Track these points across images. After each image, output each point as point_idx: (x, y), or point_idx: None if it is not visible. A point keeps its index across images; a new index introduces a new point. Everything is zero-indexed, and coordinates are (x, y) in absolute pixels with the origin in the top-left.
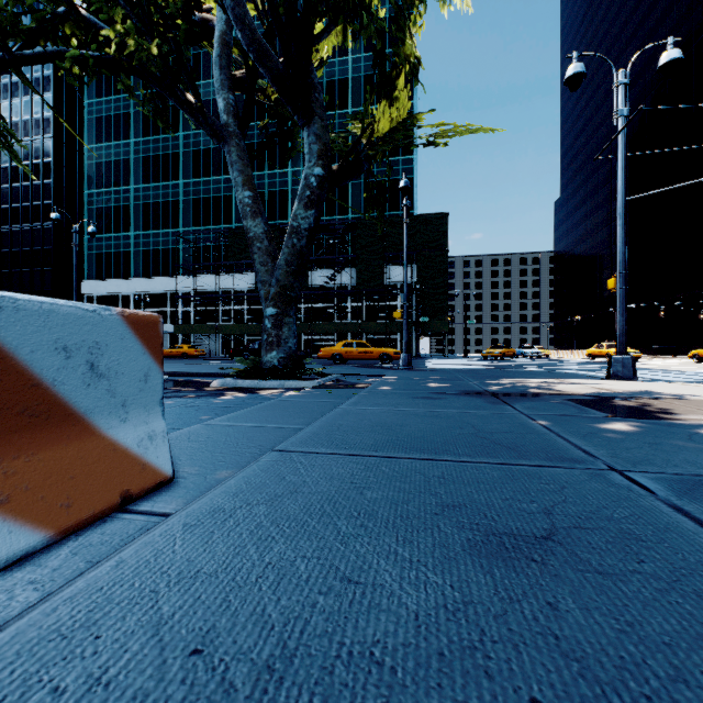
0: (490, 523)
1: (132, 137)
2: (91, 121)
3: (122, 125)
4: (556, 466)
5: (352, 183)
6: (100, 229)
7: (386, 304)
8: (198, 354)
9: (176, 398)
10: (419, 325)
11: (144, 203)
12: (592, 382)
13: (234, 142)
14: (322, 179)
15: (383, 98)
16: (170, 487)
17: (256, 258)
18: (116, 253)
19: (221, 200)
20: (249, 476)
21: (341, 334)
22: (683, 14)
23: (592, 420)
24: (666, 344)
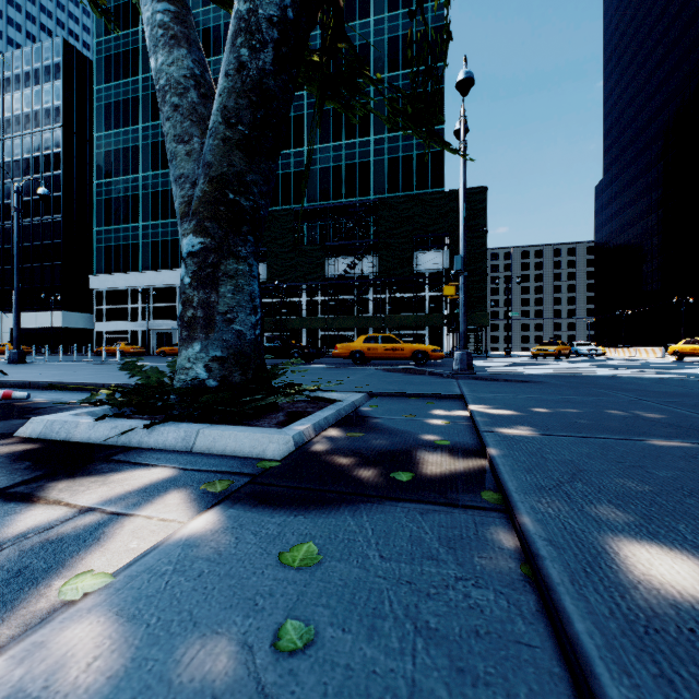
0: None
1: (140, 123)
2: (100, 108)
3: (131, 110)
4: None
5: (374, 160)
6: (109, 220)
7: (413, 295)
8: None
9: None
10: (453, 318)
11: (153, 192)
12: None
13: None
14: None
15: None
16: None
17: (168, 129)
18: (125, 245)
19: None
20: None
21: (361, 329)
22: None
23: None
24: None
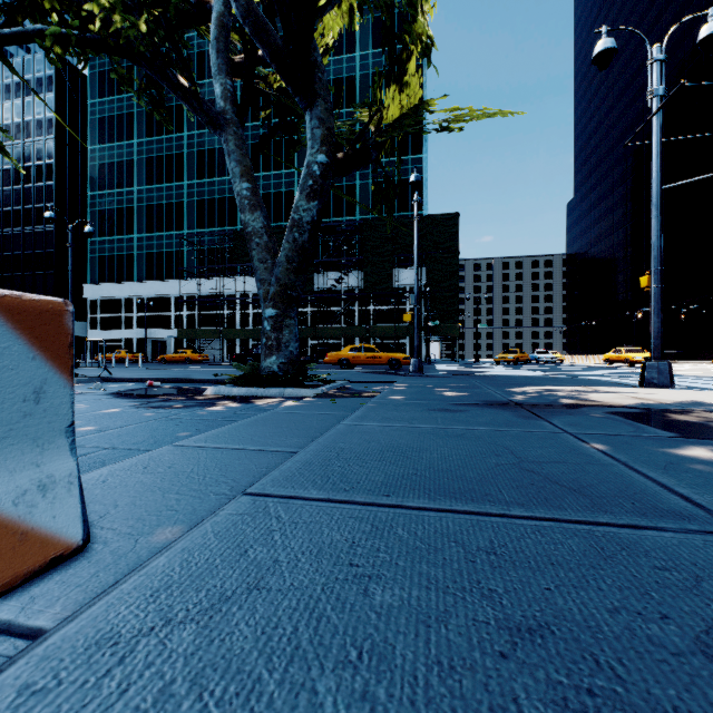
0: (615, 689)
1: (135, 138)
2: (94, 121)
3: (125, 126)
4: (658, 527)
5: (359, 184)
6: (103, 231)
7: (394, 308)
8: (201, 359)
9: (159, 408)
10: (429, 329)
11: (147, 205)
12: (627, 391)
13: (232, 130)
14: (326, 167)
15: (393, 82)
16: (74, 562)
17: (254, 255)
18: (120, 256)
19: (226, 201)
20: (193, 547)
21: (348, 338)
22: (703, 7)
23: (659, 442)
24: (684, 349)
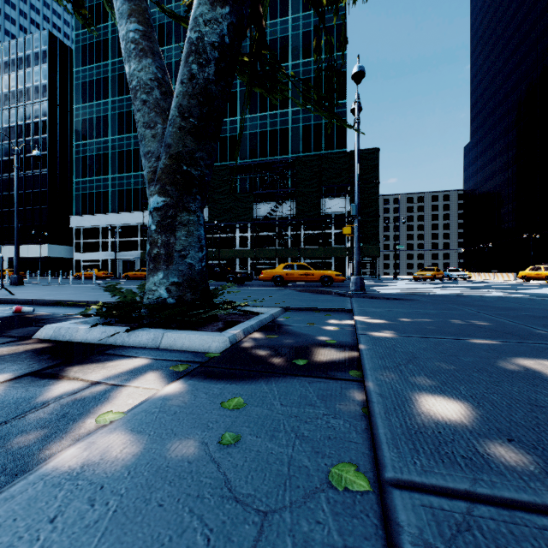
0: None
1: (110, 97)
2: (78, 85)
3: (102, 88)
4: None
5: (291, 127)
6: (85, 173)
7: (322, 232)
8: None
9: None
10: (353, 250)
11: (119, 151)
12: None
13: None
14: None
15: None
16: None
17: (139, 118)
18: (98, 193)
19: None
20: None
21: (282, 259)
22: None
23: None
24: None
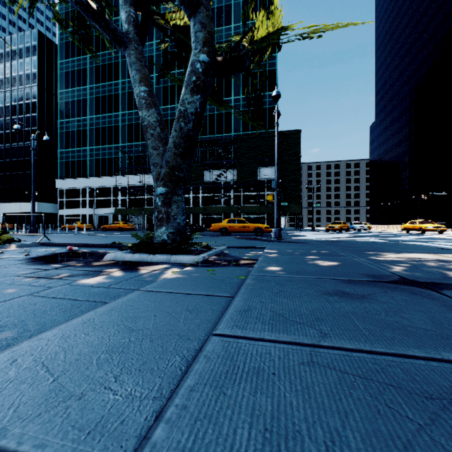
0: None
1: (88, 84)
2: (62, 74)
3: (82, 76)
4: None
5: (234, 111)
6: (68, 145)
7: (257, 194)
8: (129, 228)
9: (41, 279)
10: (280, 208)
11: (96, 128)
12: None
13: (133, 46)
14: (207, 66)
15: (262, 7)
16: None
17: (149, 143)
18: (78, 161)
19: None
20: None
21: (226, 214)
22: None
23: None
24: None
